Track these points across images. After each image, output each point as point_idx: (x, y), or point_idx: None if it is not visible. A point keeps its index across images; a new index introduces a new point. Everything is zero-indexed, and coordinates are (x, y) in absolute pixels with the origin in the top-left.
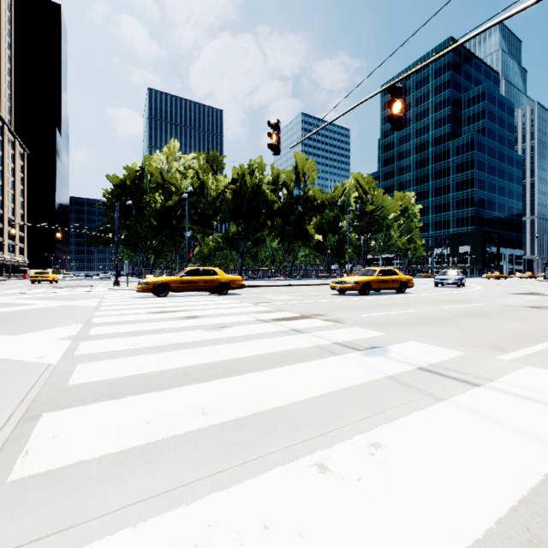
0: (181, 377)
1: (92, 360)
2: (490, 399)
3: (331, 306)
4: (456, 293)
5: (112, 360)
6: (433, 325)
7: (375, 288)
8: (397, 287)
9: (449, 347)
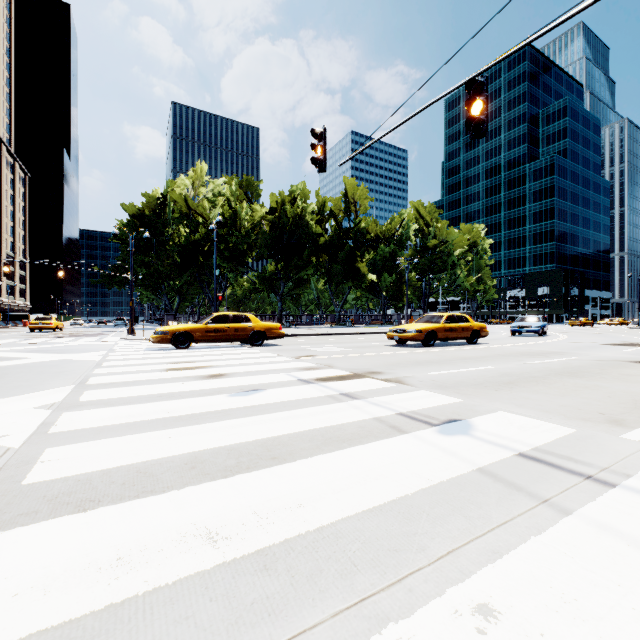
0: (186, 469)
1: (69, 442)
2: (638, 511)
3: (390, 360)
4: (539, 343)
5: (97, 441)
6: (522, 388)
7: (442, 337)
8: (468, 336)
9: (551, 420)
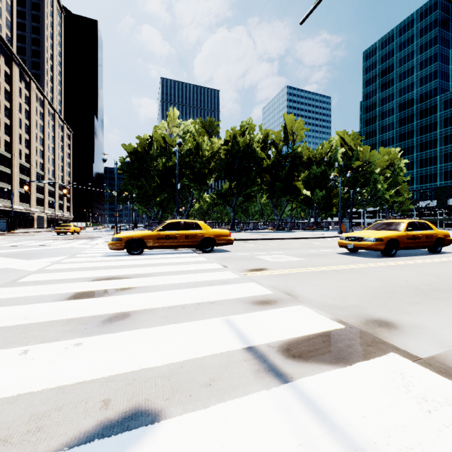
0: None
1: None
2: None
3: (371, 283)
4: None
5: None
6: None
7: (404, 246)
8: (432, 245)
9: None
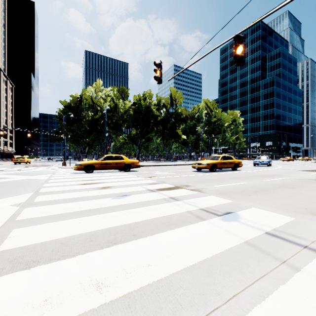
0: (87, 242)
1: (26, 225)
2: None
3: (194, 179)
4: (268, 170)
5: (40, 225)
6: (263, 194)
7: (219, 167)
8: (232, 166)
9: (280, 212)
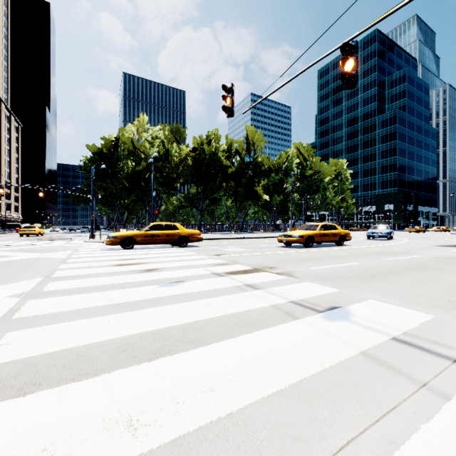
0: (118, 352)
1: (27, 326)
2: None
3: (281, 258)
4: (389, 245)
5: (49, 325)
6: (383, 280)
7: (318, 241)
8: (337, 240)
9: (411, 307)
